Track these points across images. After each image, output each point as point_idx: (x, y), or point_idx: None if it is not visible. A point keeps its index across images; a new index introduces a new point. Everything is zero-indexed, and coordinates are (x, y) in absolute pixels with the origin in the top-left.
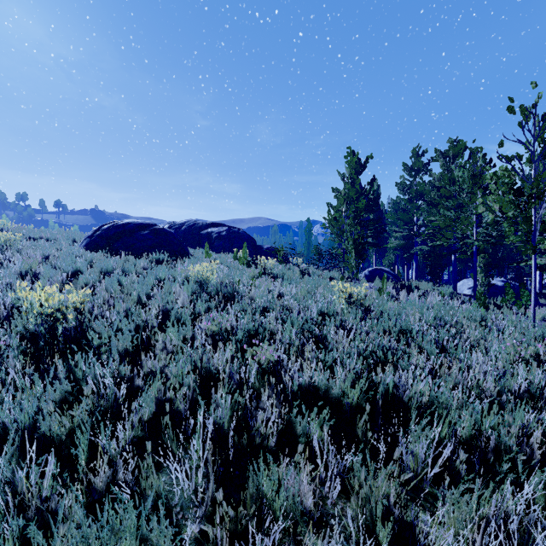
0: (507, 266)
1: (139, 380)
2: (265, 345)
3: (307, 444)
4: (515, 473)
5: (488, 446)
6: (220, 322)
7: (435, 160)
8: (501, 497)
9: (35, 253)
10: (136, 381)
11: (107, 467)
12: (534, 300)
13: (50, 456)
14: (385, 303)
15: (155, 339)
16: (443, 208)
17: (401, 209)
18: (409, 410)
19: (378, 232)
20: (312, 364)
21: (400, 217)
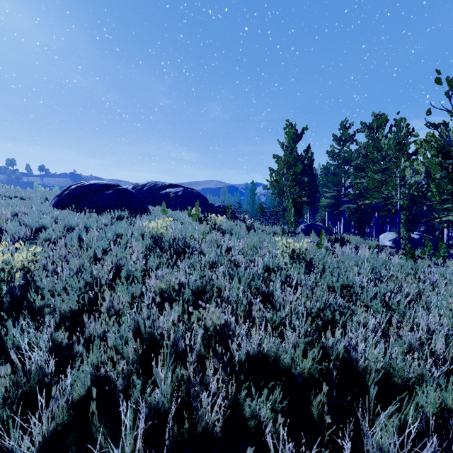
0: (420, 221)
1: (78, 347)
2: (212, 308)
3: (257, 428)
4: None
5: None
6: (169, 280)
7: (361, 131)
8: None
9: (6, 211)
10: (75, 348)
11: None
12: None
13: None
14: (323, 256)
15: (104, 297)
16: (370, 171)
17: (331, 173)
18: (363, 380)
19: (312, 192)
20: (260, 326)
21: (330, 180)
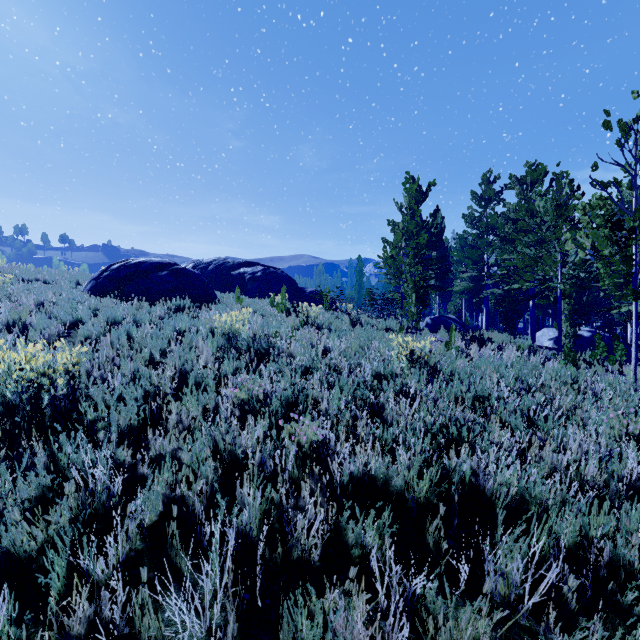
0: (593, 313)
1: (144, 467)
2: (307, 420)
3: (362, 557)
4: (638, 598)
5: (599, 559)
6: (251, 388)
7: (510, 188)
8: (623, 636)
9: (27, 299)
10: (139, 469)
11: (87, 603)
12: (635, 357)
13: (1, 597)
14: (453, 360)
15: (168, 410)
16: (521, 245)
17: (469, 245)
18: (492, 507)
19: (442, 273)
20: (367, 444)
21: (468, 255)
